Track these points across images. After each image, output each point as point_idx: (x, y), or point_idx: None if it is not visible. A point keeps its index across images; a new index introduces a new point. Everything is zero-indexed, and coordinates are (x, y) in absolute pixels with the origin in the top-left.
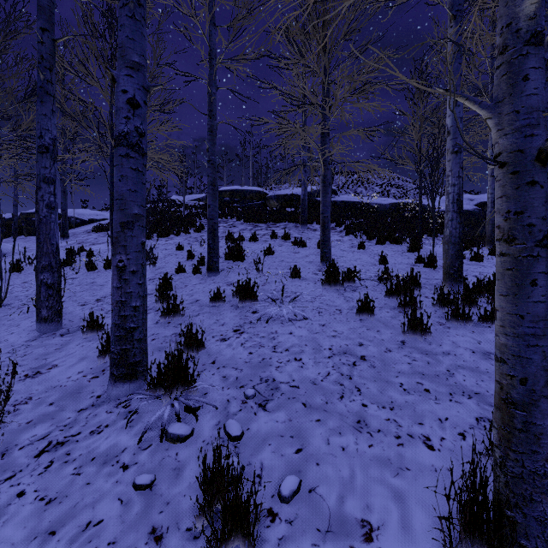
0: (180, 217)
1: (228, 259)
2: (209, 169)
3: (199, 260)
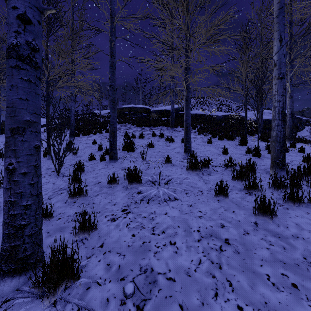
0: (97, 123)
1: (124, 150)
2: (110, 91)
3: (105, 151)
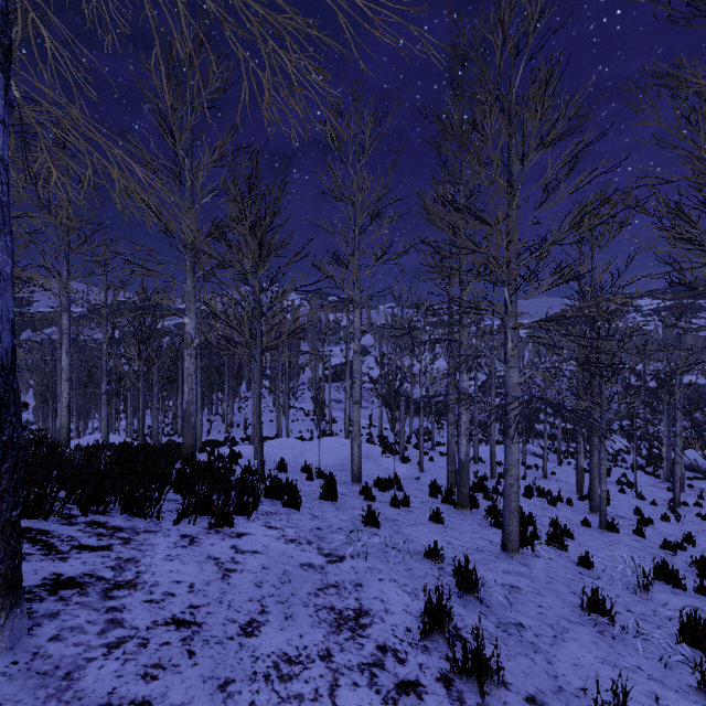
0: None
1: None
2: None
3: None
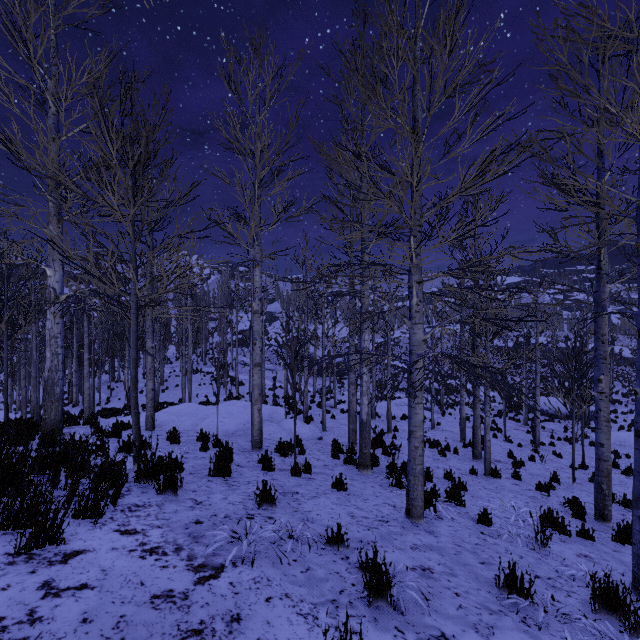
0: None
1: None
2: None
3: None
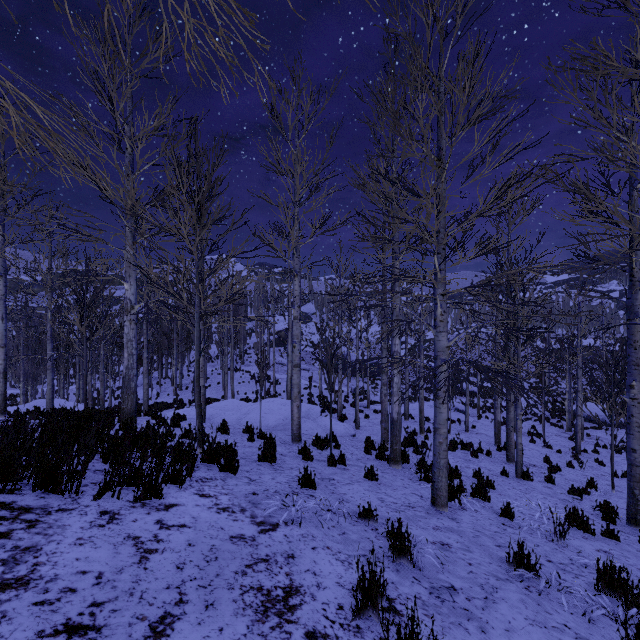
0: None
1: None
2: None
3: None
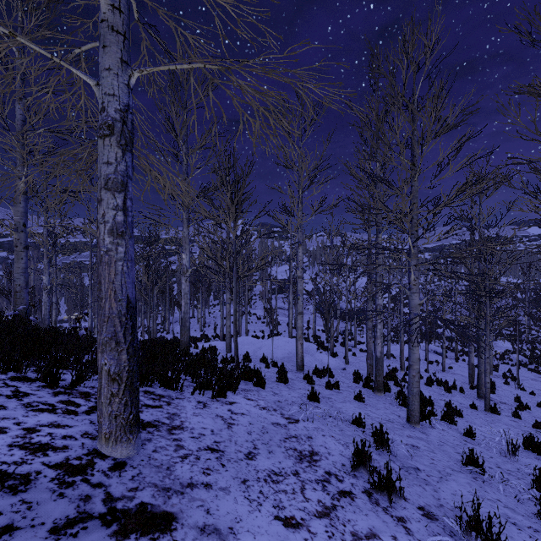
0: None
1: None
2: None
3: None
